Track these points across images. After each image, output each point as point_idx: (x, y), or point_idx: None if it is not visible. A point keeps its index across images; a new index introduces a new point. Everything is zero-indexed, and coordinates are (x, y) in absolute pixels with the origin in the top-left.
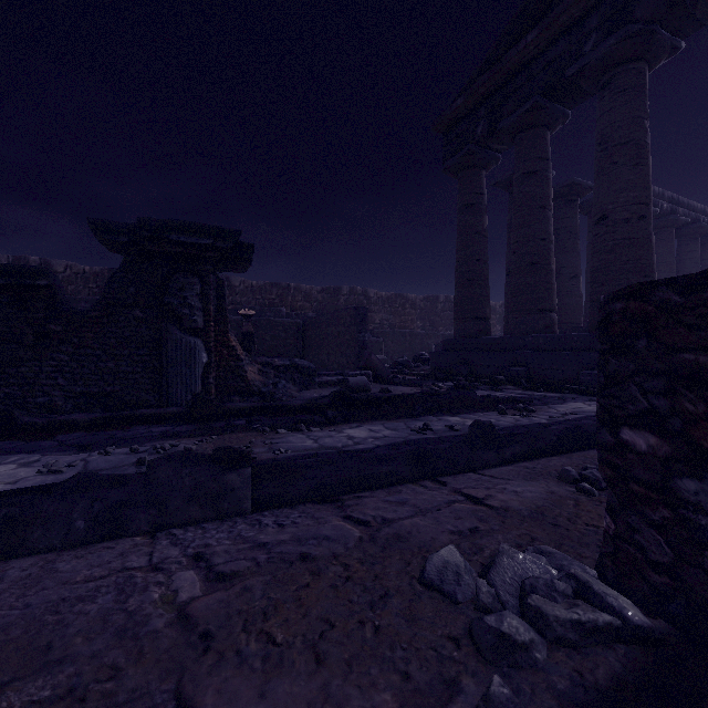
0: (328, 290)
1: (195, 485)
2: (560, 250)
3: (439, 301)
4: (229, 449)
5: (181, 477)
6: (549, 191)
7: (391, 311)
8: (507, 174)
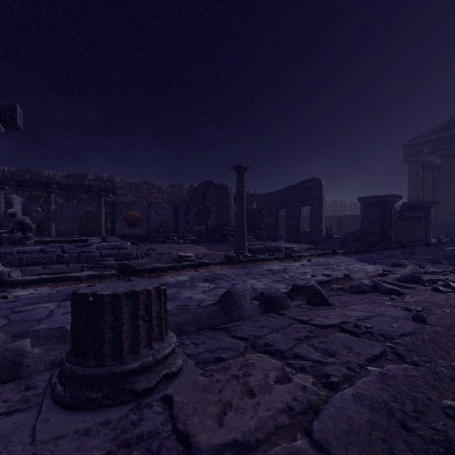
0: None
1: None
2: (435, 189)
3: (338, 202)
4: None
5: None
6: None
7: None
8: (422, 162)
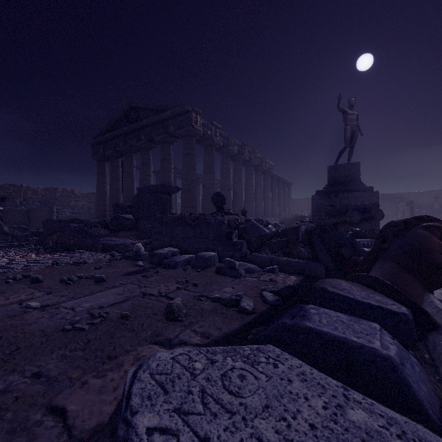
0: (49, 189)
1: (4, 238)
2: None
3: None
4: (8, 235)
5: (2, 237)
6: (119, 176)
7: (89, 201)
8: None
